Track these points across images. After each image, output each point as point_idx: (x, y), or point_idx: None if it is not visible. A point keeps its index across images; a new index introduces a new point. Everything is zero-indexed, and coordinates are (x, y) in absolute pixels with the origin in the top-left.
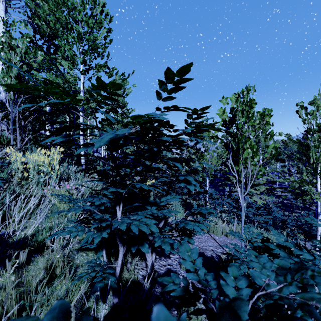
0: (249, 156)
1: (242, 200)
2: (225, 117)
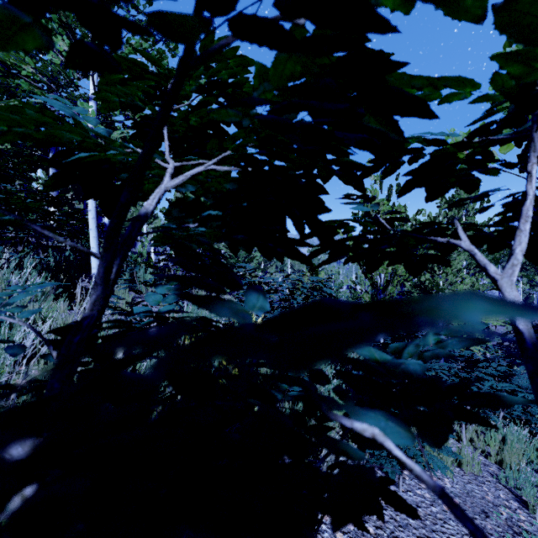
0: None
1: None
2: None
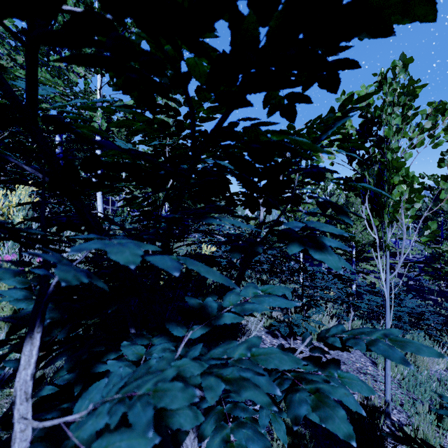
0: (401, 199)
1: (387, 286)
2: (349, 128)
